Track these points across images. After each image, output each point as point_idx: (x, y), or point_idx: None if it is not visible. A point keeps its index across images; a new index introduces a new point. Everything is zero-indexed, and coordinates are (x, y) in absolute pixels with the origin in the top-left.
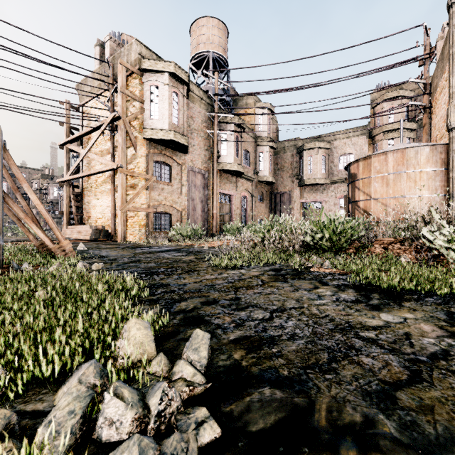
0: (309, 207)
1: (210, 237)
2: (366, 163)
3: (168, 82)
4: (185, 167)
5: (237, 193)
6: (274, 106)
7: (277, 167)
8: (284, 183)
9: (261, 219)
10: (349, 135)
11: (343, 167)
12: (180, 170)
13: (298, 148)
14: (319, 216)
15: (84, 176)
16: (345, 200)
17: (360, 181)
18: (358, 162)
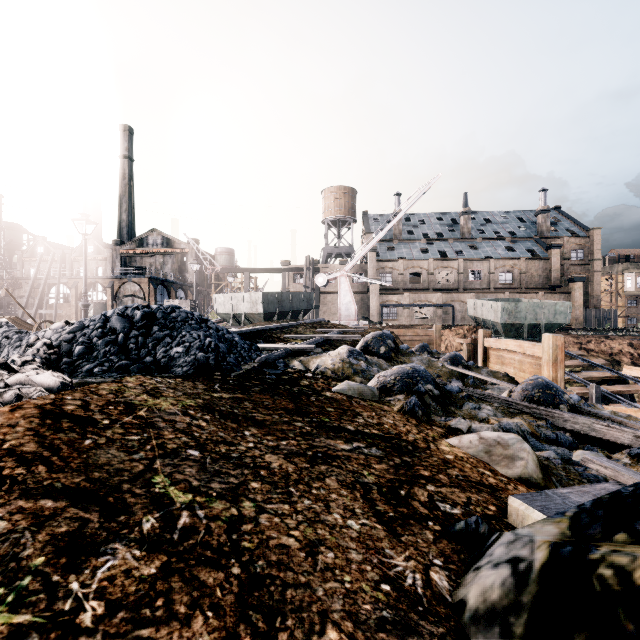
0: None
1: None
2: None
3: (634, 275)
4: None
5: None
6: None
7: None
8: None
9: None
10: None
11: None
12: None
13: None
14: None
15: None
16: None
17: None
18: None
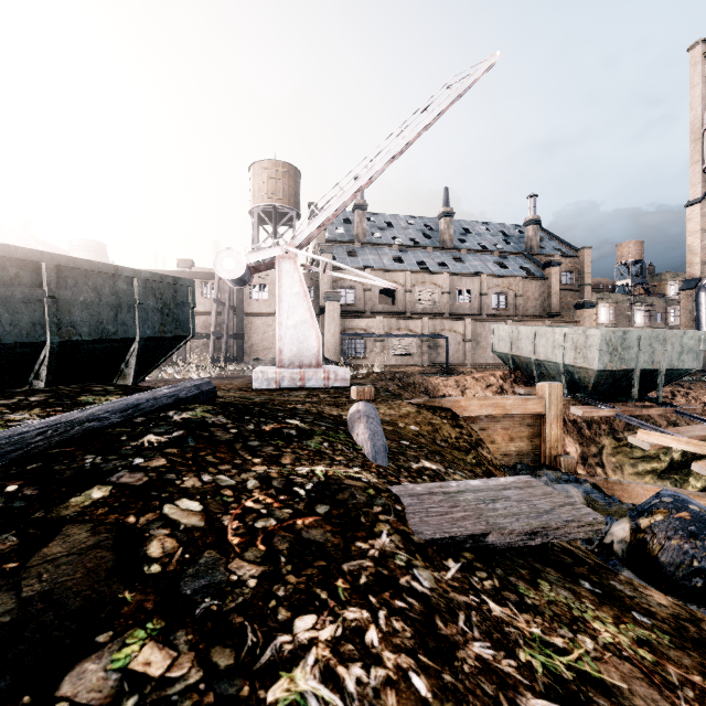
0: None
1: None
2: None
3: (608, 306)
4: None
5: None
6: (670, 297)
7: None
8: None
9: None
10: None
11: None
12: None
13: None
14: None
15: None
16: None
17: None
18: None
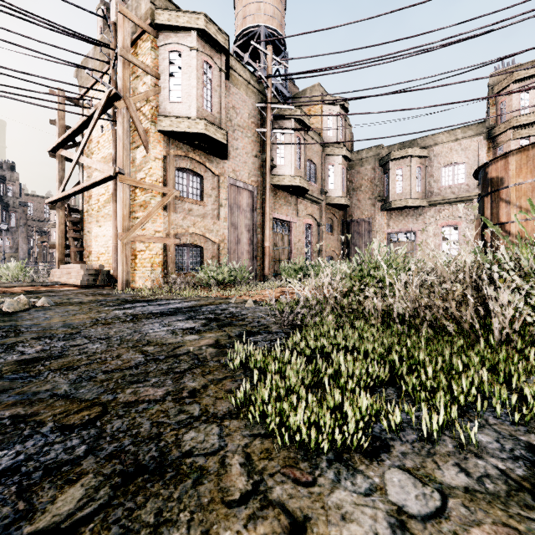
0: (397, 239)
1: (260, 280)
2: (525, 156)
3: (195, 44)
4: (224, 179)
5: (299, 219)
6: (353, 91)
7: (352, 186)
8: (362, 207)
9: (330, 256)
10: (457, 137)
11: (447, 182)
12: (217, 184)
13: (382, 158)
14: (412, 251)
15: (76, 192)
16: (476, 222)
17: (510, 189)
18: (507, 157)
